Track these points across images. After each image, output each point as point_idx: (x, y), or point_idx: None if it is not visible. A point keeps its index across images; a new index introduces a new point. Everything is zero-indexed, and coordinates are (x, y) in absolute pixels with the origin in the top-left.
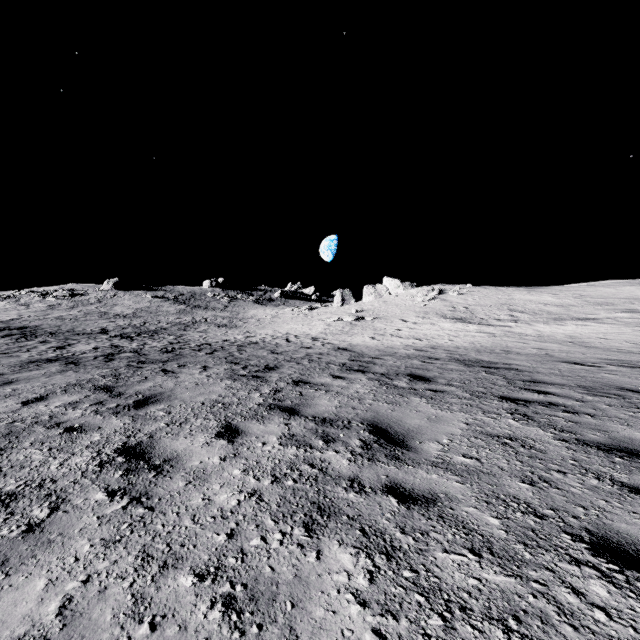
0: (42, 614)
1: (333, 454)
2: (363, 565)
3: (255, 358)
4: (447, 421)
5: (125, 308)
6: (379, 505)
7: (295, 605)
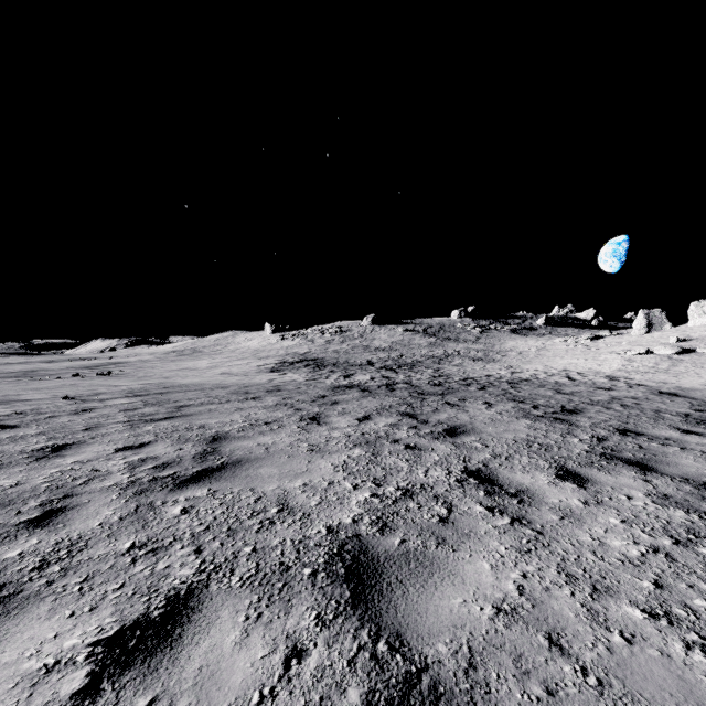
0: (506, 589)
1: None
2: None
3: (540, 397)
4: None
5: (382, 342)
6: None
7: None
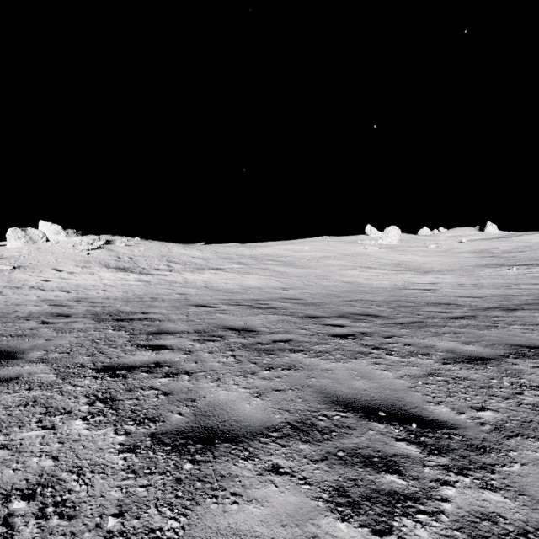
0: None
1: None
2: None
3: None
4: None
5: None
6: None
7: None
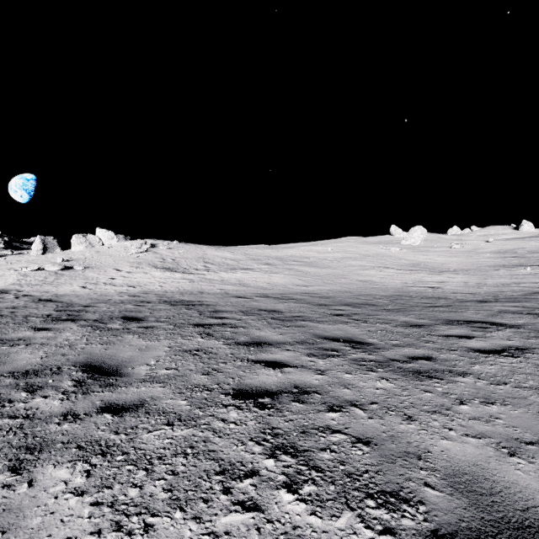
0: None
1: (41, 400)
2: (80, 469)
3: None
4: (155, 348)
5: None
6: (95, 423)
7: (7, 531)
